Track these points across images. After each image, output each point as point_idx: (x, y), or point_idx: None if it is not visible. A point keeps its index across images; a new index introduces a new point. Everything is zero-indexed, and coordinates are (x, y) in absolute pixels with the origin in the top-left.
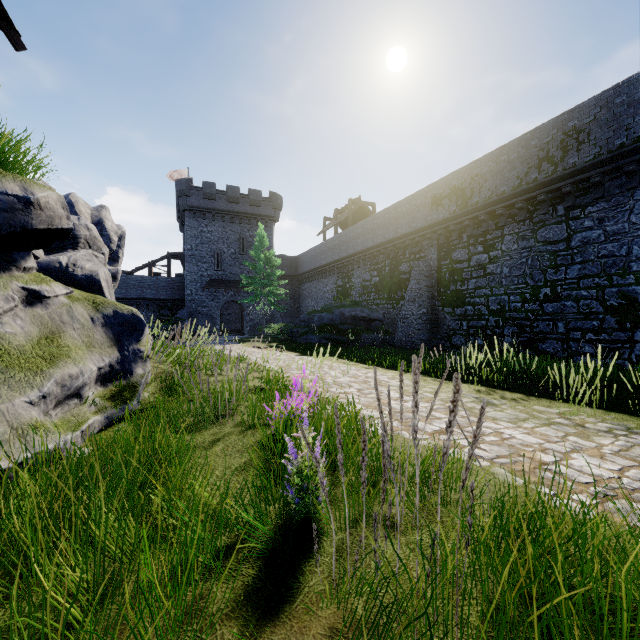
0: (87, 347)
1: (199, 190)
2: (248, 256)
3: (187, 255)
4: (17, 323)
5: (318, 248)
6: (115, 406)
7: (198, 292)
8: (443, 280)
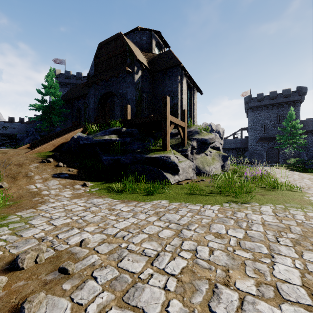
0: (218, 161)
1: (254, 99)
2: (282, 124)
3: (249, 128)
4: (209, 157)
5: None
6: (223, 172)
7: (254, 144)
8: None
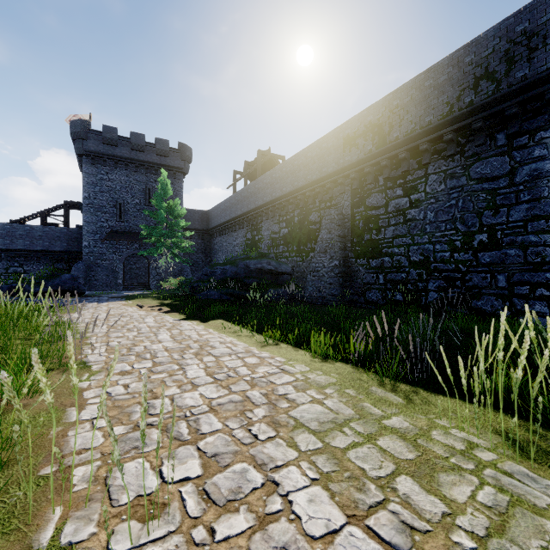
0: None
1: (98, 134)
2: (155, 208)
3: (84, 204)
4: None
5: (228, 201)
6: None
7: (97, 244)
8: (356, 229)
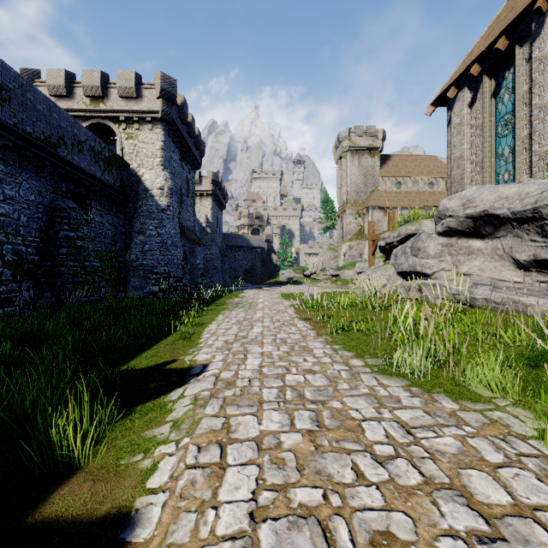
0: None
1: None
2: None
3: None
4: None
5: None
6: None
7: None
8: None
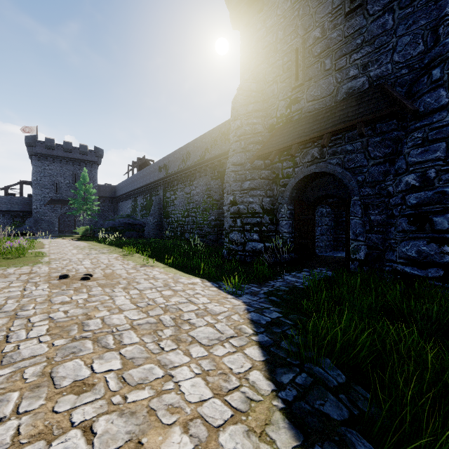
0: None
1: (42, 143)
2: None
3: (33, 183)
4: None
5: (124, 183)
6: None
7: (42, 207)
8: (164, 206)
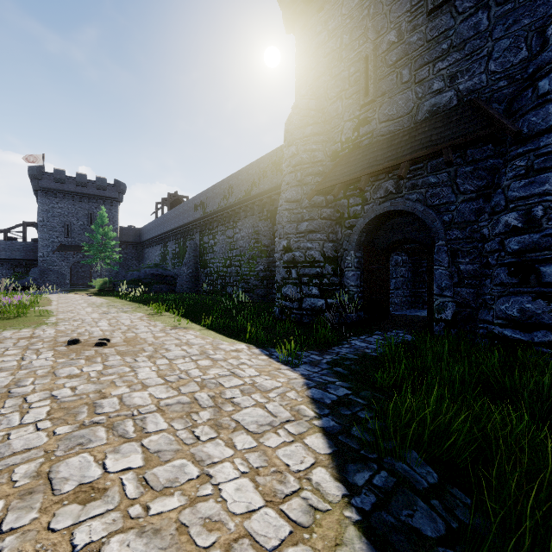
0: None
1: (50, 175)
2: None
3: (39, 225)
4: None
5: (151, 224)
6: None
7: (50, 254)
8: (201, 253)
